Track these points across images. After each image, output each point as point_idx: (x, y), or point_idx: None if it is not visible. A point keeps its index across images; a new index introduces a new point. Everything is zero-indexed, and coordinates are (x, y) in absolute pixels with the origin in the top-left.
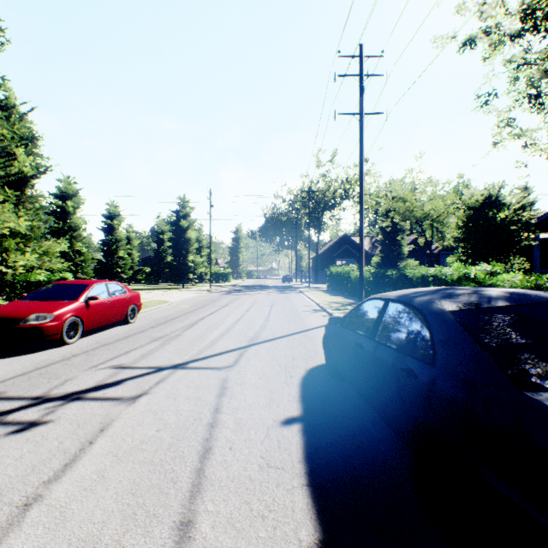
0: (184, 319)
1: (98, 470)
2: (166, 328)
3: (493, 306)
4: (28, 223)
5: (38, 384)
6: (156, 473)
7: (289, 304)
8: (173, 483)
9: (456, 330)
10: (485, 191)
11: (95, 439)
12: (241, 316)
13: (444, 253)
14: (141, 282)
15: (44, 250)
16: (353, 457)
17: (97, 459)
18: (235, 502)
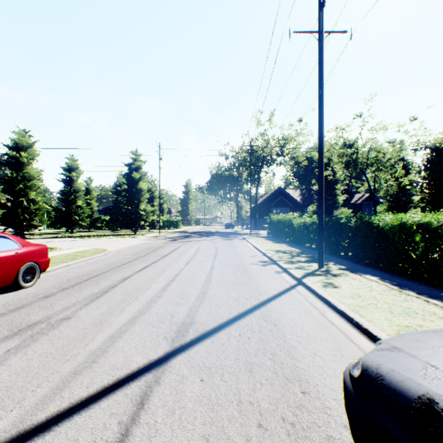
0: (103, 279)
1: None
2: (63, 299)
3: None
4: None
5: None
6: None
7: (234, 253)
8: None
9: None
10: None
11: None
12: (177, 273)
13: (366, 203)
14: (102, 228)
15: None
16: None
17: None
18: None
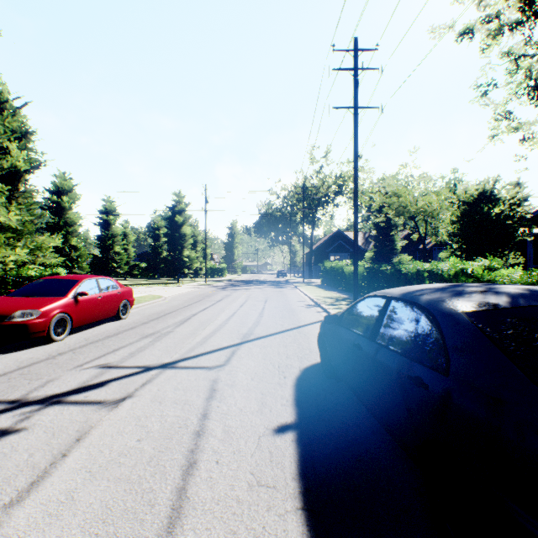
0: (177, 315)
1: (68, 490)
2: (158, 324)
3: (514, 306)
4: (18, 217)
5: (18, 386)
6: (132, 493)
7: (283, 299)
8: (150, 506)
9: (475, 334)
10: (479, 186)
11: (69, 451)
12: (234, 311)
13: (437, 248)
14: (137, 277)
15: (37, 245)
16: (352, 473)
17: (68, 476)
18: (220, 531)
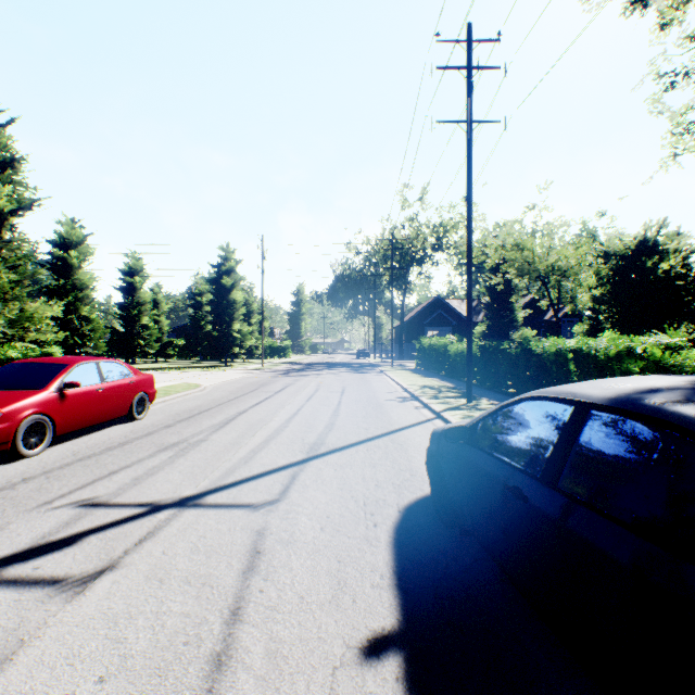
0: (217, 413)
1: None
2: (187, 428)
3: None
4: None
5: None
6: None
7: (367, 389)
8: None
9: None
10: (638, 233)
11: None
12: (298, 408)
13: (567, 320)
14: (173, 358)
15: (26, 315)
16: None
17: None
18: None
